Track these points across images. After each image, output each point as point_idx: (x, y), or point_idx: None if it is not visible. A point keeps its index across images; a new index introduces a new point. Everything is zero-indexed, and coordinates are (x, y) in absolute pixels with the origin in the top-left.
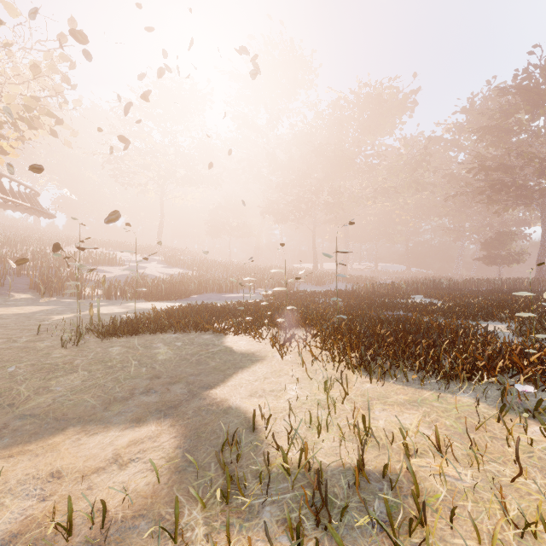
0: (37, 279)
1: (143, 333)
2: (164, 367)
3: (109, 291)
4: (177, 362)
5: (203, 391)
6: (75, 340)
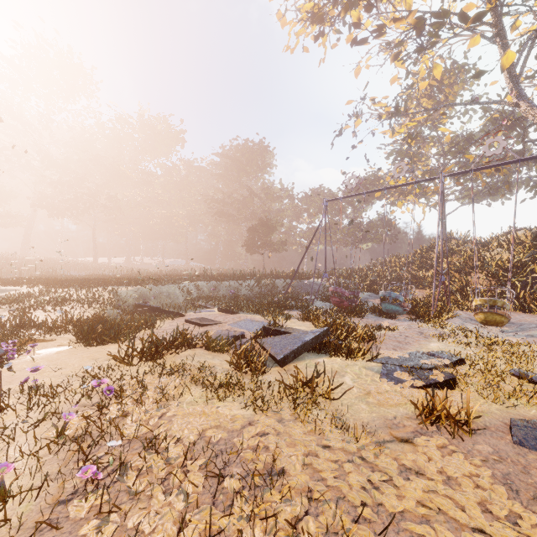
0: None
1: None
2: None
3: None
4: None
5: None
6: None
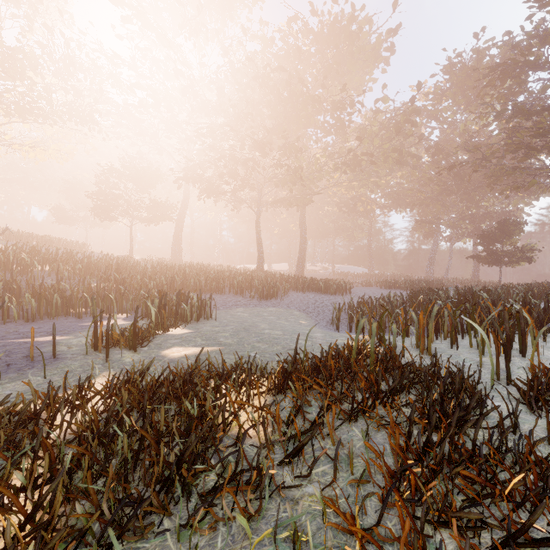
0: None
1: None
2: None
3: None
4: None
5: None
6: None
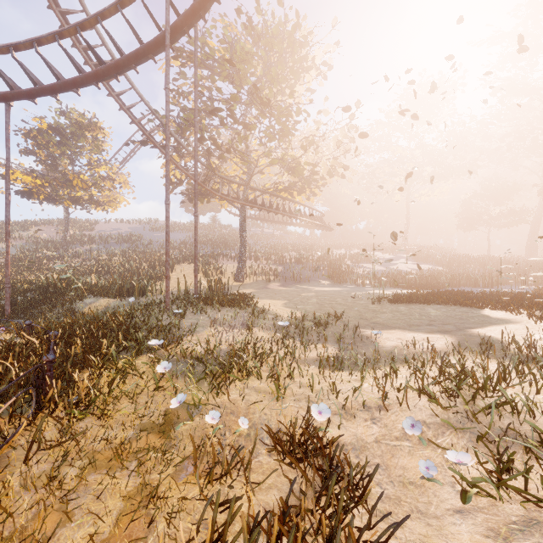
0: (330, 272)
1: (416, 303)
2: (436, 318)
3: (375, 281)
4: (444, 317)
5: (466, 329)
6: (376, 302)
